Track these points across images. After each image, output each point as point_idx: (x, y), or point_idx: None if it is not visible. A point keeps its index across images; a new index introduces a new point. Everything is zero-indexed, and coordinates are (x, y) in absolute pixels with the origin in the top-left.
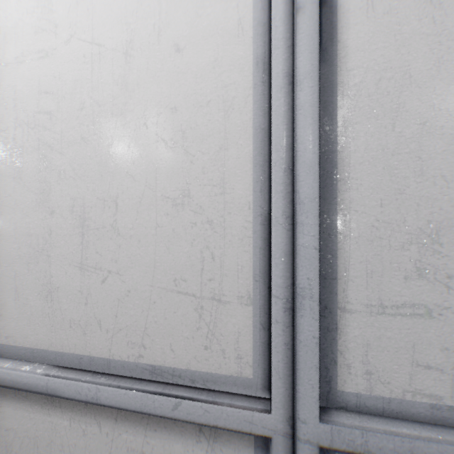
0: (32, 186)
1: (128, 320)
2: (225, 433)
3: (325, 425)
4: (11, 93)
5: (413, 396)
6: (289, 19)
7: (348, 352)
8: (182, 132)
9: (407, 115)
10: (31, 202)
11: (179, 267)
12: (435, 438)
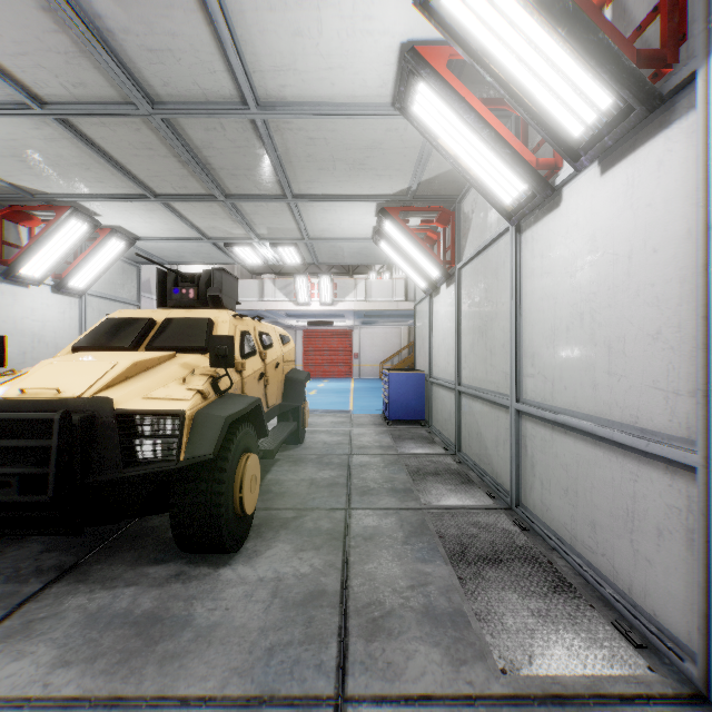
0: (587, 331)
1: (630, 402)
2: (679, 471)
3: None
4: (578, 285)
5: None
6: (703, 234)
7: None
8: (656, 297)
9: None
10: (586, 340)
11: (655, 374)
12: None
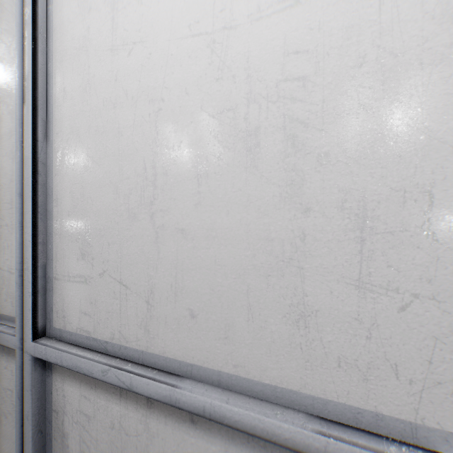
0: (274, 176)
1: None
2: None
3: None
4: (240, 63)
5: None
6: None
7: None
8: None
9: None
10: (271, 197)
11: None
12: None
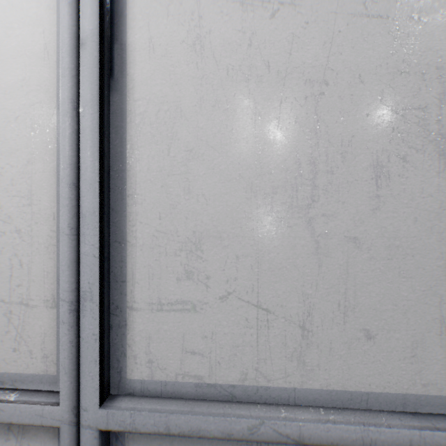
0: None
1: None
2: (33, 428)
3: (103, 411)
4: None
5: (183, 378)
6: (74, 52)
7: (135, 345)
8: None
9: (179, 142)
10: None
11: None
12: (186, 411)
